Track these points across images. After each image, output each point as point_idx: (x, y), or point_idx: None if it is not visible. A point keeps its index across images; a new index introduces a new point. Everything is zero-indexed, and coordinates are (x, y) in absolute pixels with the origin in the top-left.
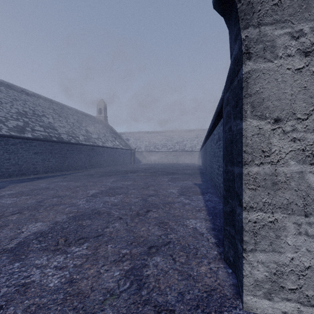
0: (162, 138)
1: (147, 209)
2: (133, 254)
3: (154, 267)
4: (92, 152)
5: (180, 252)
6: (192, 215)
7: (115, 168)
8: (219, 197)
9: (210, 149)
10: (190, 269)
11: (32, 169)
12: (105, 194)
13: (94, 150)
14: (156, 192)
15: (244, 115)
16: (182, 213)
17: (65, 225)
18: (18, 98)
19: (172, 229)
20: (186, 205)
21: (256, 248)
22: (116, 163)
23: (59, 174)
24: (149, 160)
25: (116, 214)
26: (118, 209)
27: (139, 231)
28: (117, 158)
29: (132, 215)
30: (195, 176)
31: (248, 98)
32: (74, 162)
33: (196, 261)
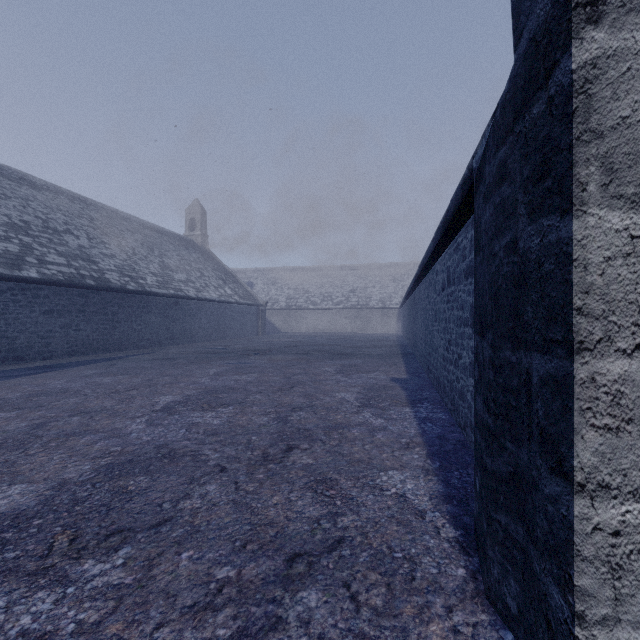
0: (323, 281)
1: (287, 444)
2: (246, 582)
3: (302, 629)
4: (175, 310)
5: (369, 574)
6: (392, 458)
7: (223, 343)
8: (448, 411)
9: (425, 304)
10: (400, 632)
11: (39, 346)
12: (195, 404)
13: (179, 307)
14: (310, 400)
15: (578, 197)
16: (369, 453)
17: (84, 491)
18: (12, 194)
19: (348, 501)
20: (378, 432)
21: (620, 617)
22: (226, 334)
23: (100, 359)
24: (296, 327)
25: (212, 457)
26: (221, 444)
27: (266, 506)
28: (229, 322)
29: (251, 459)
30: (392, 362)
31: (590, 143)
32: (135, 331)
33: (414, 603)
